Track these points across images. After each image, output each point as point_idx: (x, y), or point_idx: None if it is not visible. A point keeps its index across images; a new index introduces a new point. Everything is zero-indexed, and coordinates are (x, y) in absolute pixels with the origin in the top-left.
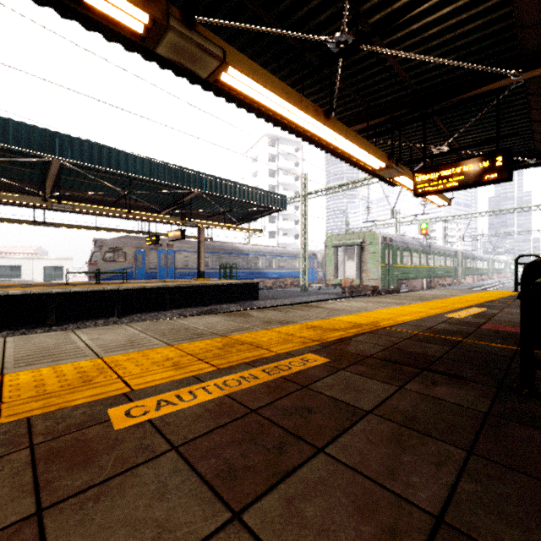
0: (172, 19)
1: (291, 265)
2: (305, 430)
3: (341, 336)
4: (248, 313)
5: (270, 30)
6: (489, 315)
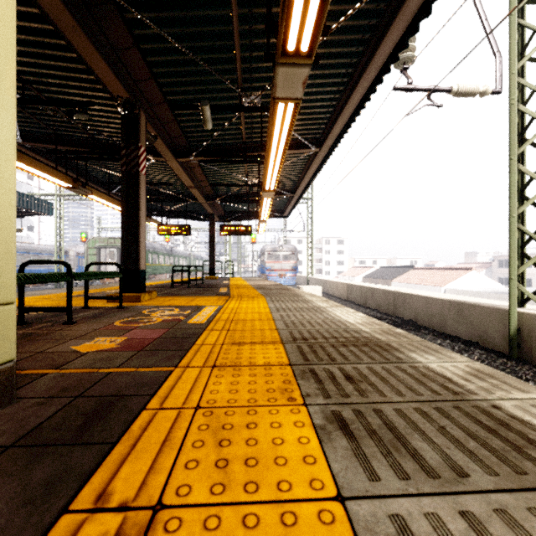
0: (80, 187)
1: None
2: None
3: None
4: None
5: (99, 168)
6: None
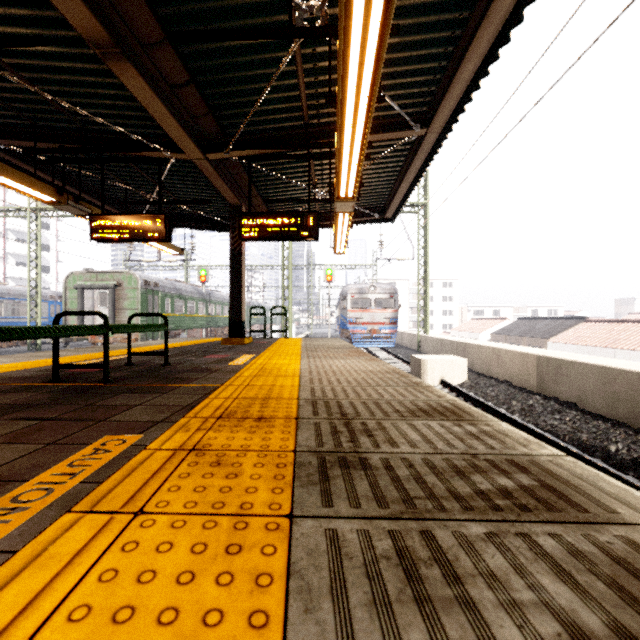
0: None
1: (21, 312)
2: None
3: None
4: None
5: None
6: (120, 360)
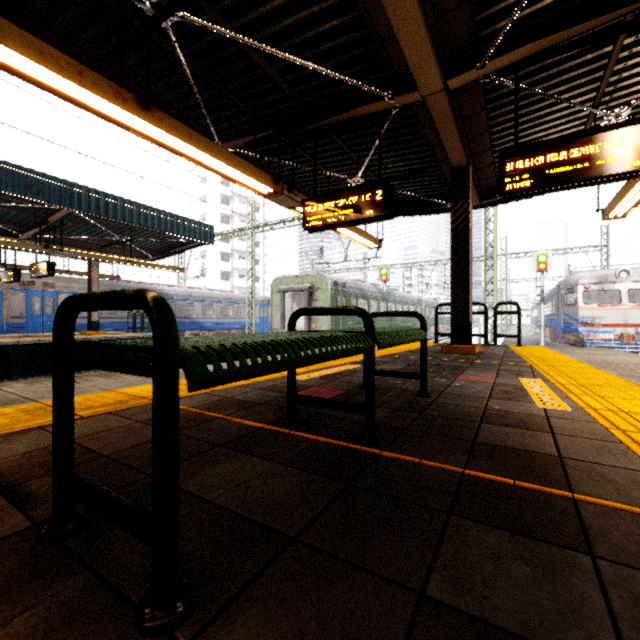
0: None
1: (242, 314)
2: None
3: (40, 424)
4: (3, 386)
5: None
6: (344, 374)
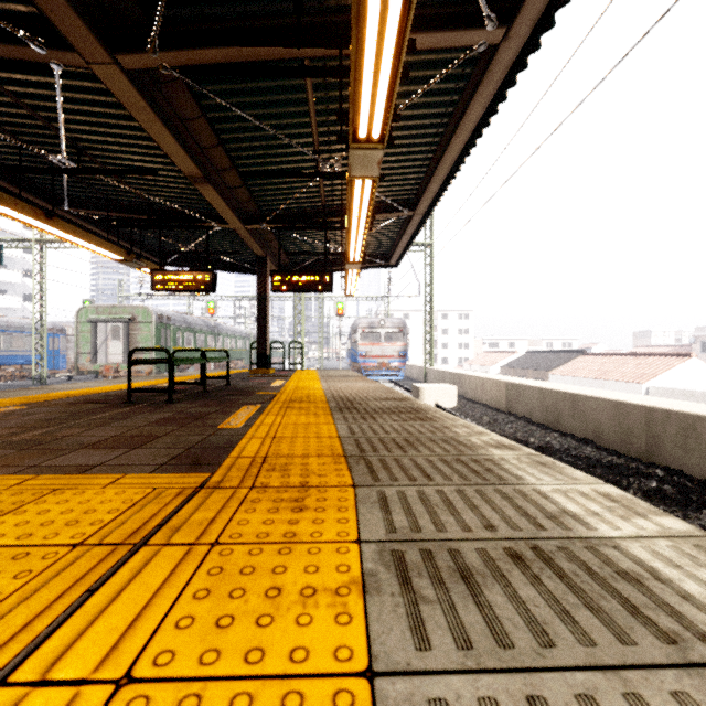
0: None
1: (14, 345)
2: (4, 419)
3: (49, 400)
4: None
5: None
6: None
